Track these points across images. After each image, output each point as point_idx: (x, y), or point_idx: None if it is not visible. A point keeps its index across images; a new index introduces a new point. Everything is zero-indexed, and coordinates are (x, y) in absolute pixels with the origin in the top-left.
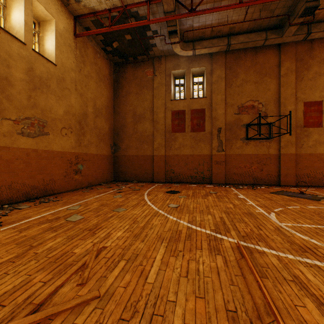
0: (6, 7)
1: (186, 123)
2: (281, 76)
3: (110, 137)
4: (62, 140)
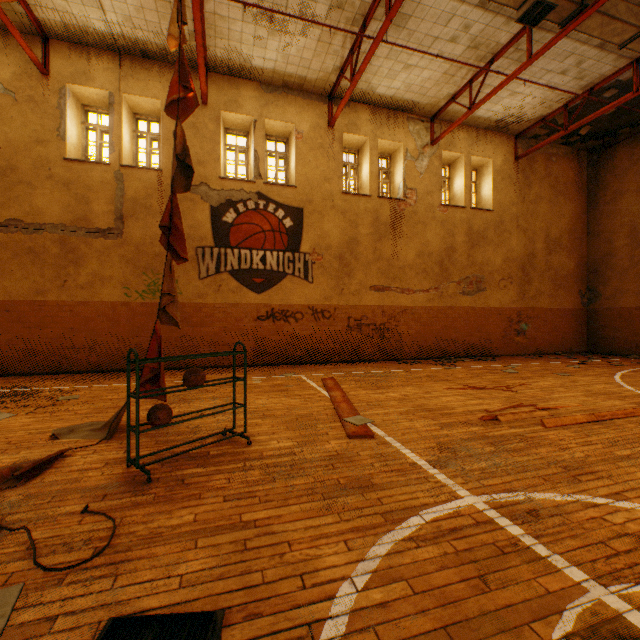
0: (449, 179)
1: None
2: None
3: (578, 279)
4: (499, 294)
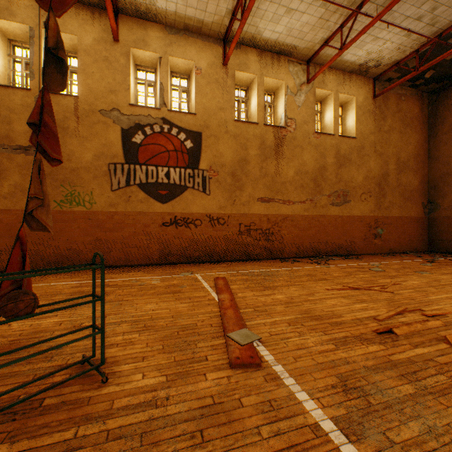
0: (321, 112)
1: None
2: None
3: (421, 194)
4: (361, 205)
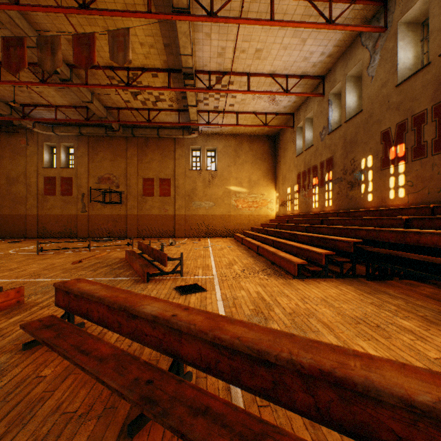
0: None
1: (57, 188)
2: (128, 158)
3: None
4: None
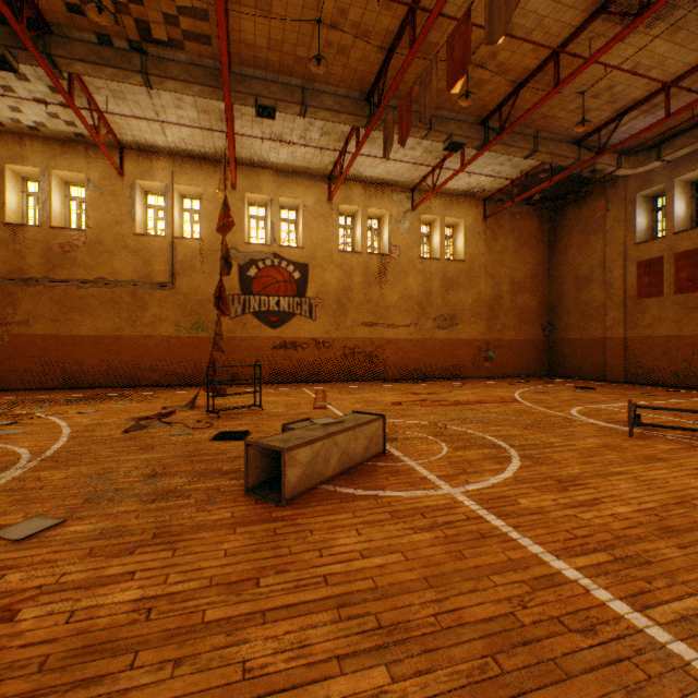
0: (430, 235)
1: (664, 279)
2: None
3: (540, 315)
4: (470, 328)
